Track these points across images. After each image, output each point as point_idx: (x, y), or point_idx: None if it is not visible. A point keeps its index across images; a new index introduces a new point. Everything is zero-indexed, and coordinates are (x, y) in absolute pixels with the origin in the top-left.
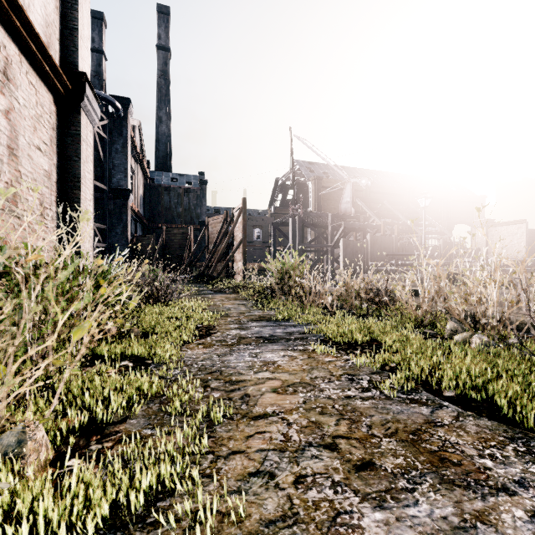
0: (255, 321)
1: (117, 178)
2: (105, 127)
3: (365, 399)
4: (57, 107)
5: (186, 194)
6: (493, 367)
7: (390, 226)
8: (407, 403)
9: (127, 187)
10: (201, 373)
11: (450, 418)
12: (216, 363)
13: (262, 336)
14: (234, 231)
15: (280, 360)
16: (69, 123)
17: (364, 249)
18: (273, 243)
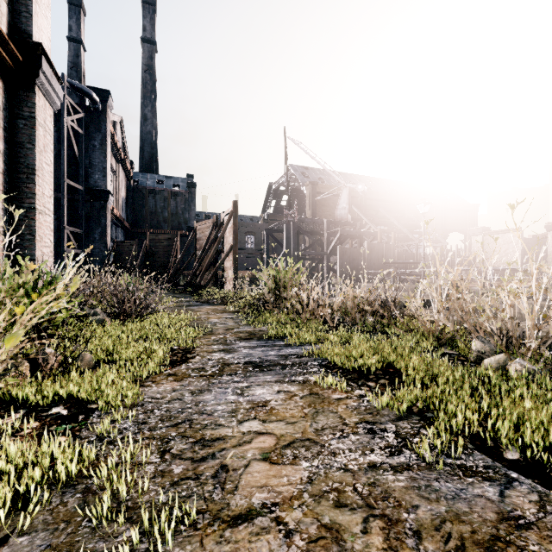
0: (244, 340)
1: (95, 178)
2: (81, 121)
3: (399, 471)
4: (4, 82)
5: (174, 197)
6: (548, 405)
7: (386, 234)
8: (460, 476)
9: (106, 188)
10: (163, 425)
11: (532, 507)
12: (187, 406)
13: (252, 361)
14: (224, 236)
15: (273, 399)
16: (21, 103)
17: (361, 257)
18: (266, 250)
